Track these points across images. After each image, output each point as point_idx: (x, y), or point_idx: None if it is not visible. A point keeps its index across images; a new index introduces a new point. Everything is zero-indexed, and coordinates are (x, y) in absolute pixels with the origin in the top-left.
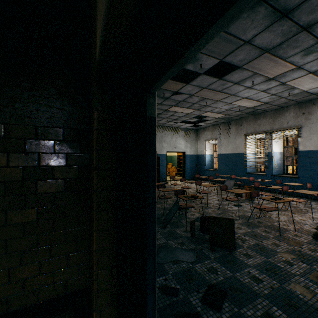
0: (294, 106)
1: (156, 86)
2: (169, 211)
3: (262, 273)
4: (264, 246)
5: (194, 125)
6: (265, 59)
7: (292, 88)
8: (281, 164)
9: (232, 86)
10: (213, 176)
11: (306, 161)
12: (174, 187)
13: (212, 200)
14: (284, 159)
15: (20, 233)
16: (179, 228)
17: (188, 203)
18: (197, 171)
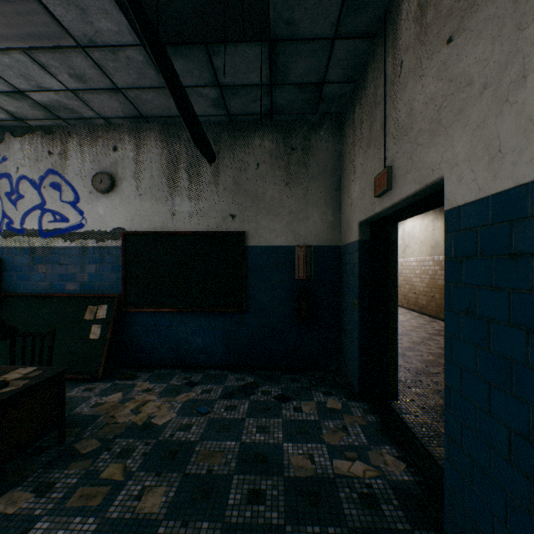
0: None
1: (440, 183)
2: None
3: None
4: None
5: None
6: None
7: None
8: None
9: None
10: None
11: None
12: None
13: None
14: None
15: None
16: None
17: None
18: None
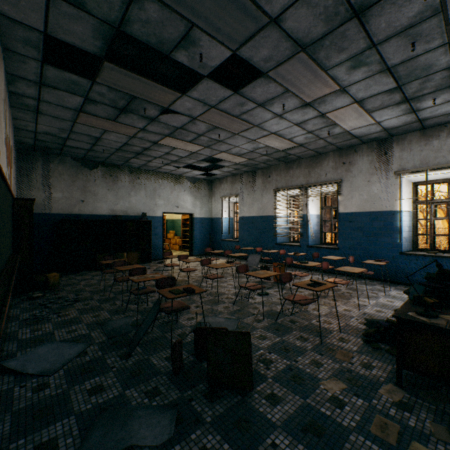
0: (333, 153)
1: None
2: (144, 319)
3: (297, 440)
4: (299, 370)
5: (207, 174)
6: (301, 65)
7: (333, 125)
8: (319, 231)
9: (255, 110)
10: (234, 249)
11: (347, 227)
12: (172, 269)
13: (227, 288)
14: (322, 224)
15: None
16: (158, 353)
17: (181, 302)
18: (211, 242)
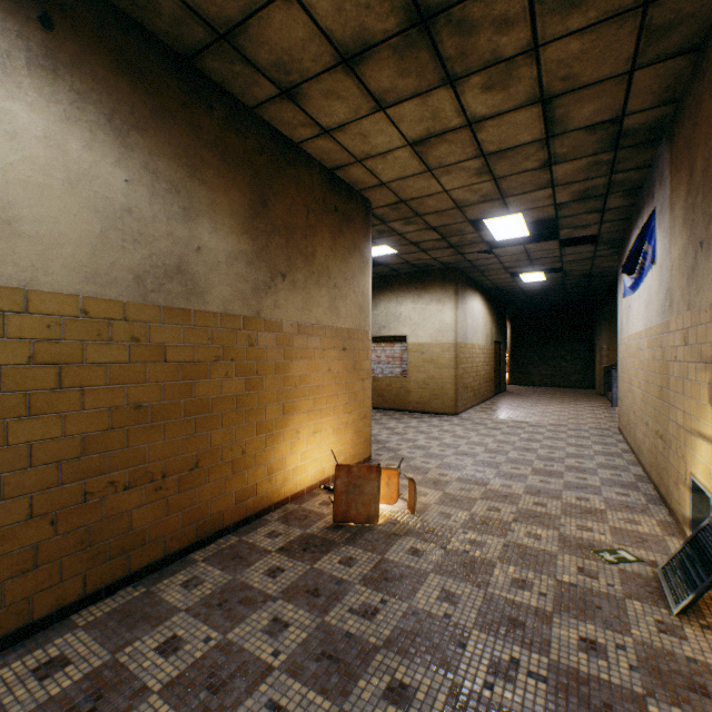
0: None
1: None
2: None
3: None
4: None
5: None
6: None
7: None
8: None
9: None
10: None
11: None
12: None
13: None
14: None
15: (576, 371)
16: None
17: None
18: None
